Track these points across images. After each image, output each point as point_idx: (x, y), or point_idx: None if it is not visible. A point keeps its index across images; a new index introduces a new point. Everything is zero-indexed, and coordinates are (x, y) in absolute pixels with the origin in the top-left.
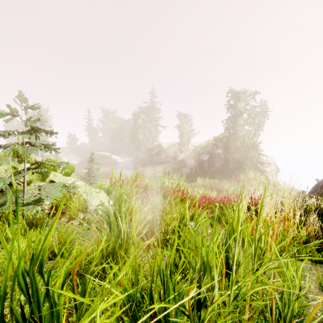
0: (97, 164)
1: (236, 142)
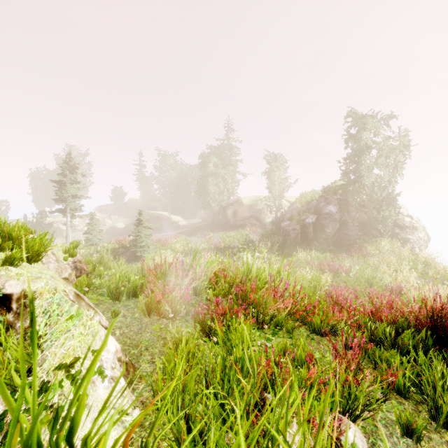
0: (147, 229)
1: (360, 194)
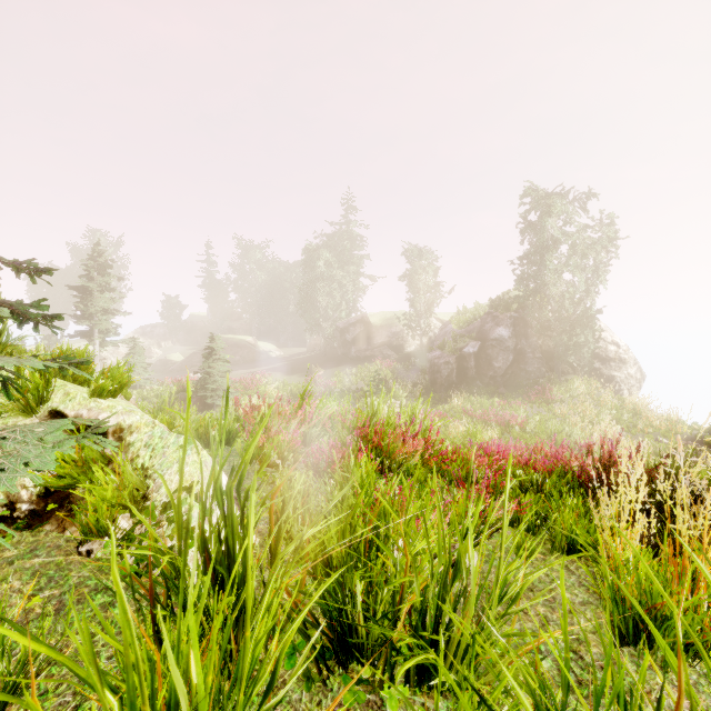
0: (223, 362)
1: (544, 311)
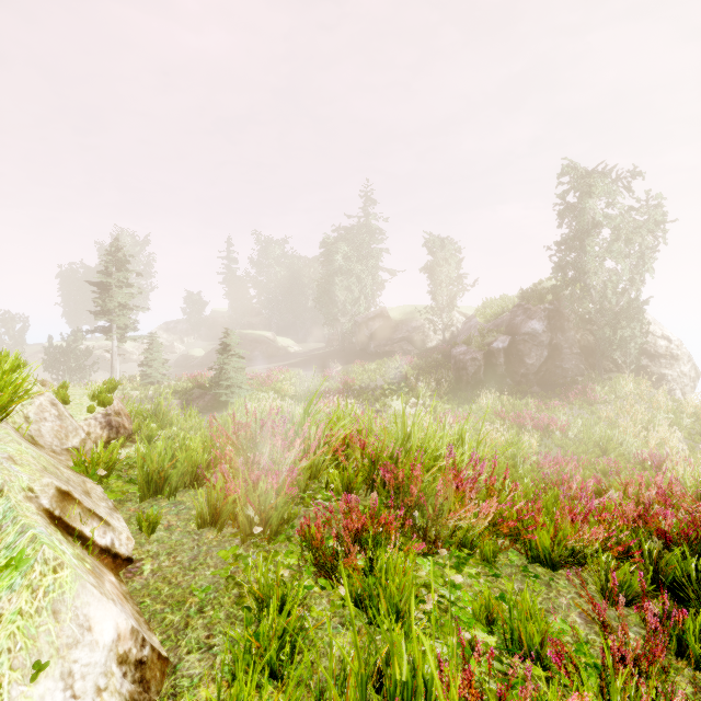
0: (238, 358)
1: (583, 302)
